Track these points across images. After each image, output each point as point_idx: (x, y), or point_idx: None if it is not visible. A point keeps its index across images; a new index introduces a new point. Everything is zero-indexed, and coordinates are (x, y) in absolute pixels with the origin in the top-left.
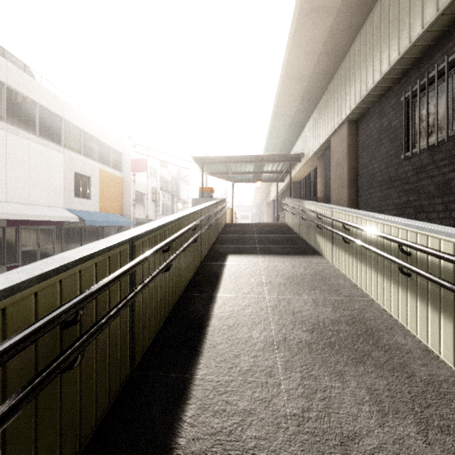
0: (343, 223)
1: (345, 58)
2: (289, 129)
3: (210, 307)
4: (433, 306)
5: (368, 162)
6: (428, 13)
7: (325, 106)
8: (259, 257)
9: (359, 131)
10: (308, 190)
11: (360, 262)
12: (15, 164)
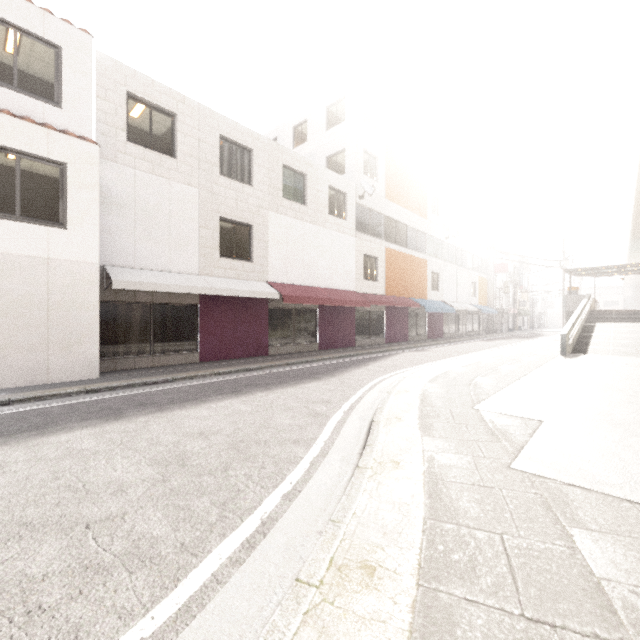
0: None
1: None
2: None
3: (592, 330)
4: None
5: None
6: None
7: None
8: (612, 323)
9: None
10: None
11: None
12: (458, 284)
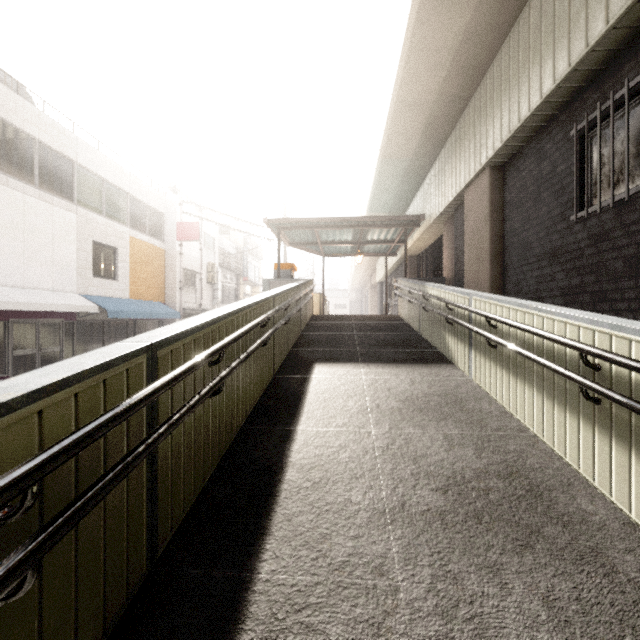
0: (488, 317)
1: (487, 75)
2: (404, 179)
3: (285, 449)
4: (639, 454)
5: (520, 227)
6: (616, 1)
7: (456, 147)
8: (360, 366)
9: (506, 182)
10: (430, 267)
11: (515, 377)
12: (4, 229)
